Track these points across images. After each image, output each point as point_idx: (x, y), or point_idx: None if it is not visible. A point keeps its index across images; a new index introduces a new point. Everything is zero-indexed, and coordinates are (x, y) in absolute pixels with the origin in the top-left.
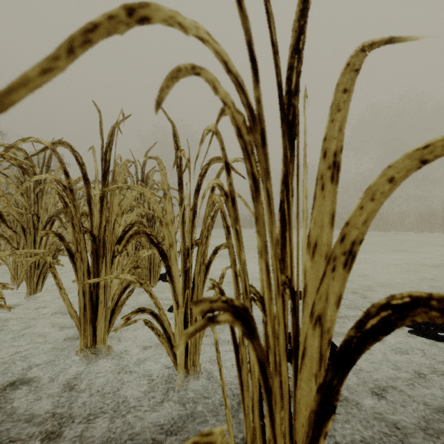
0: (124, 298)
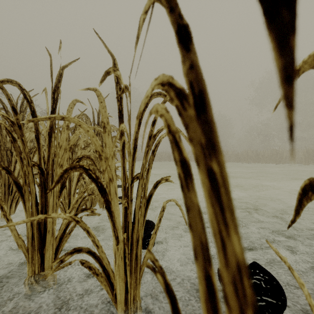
0: (72, 226)
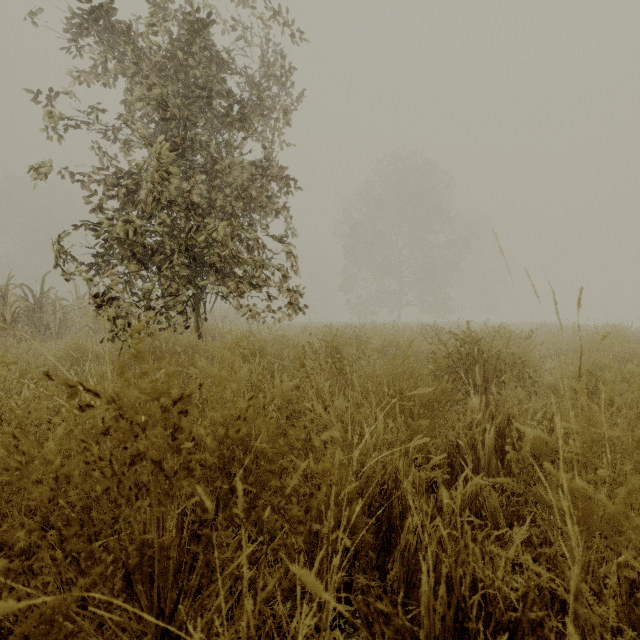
0: None
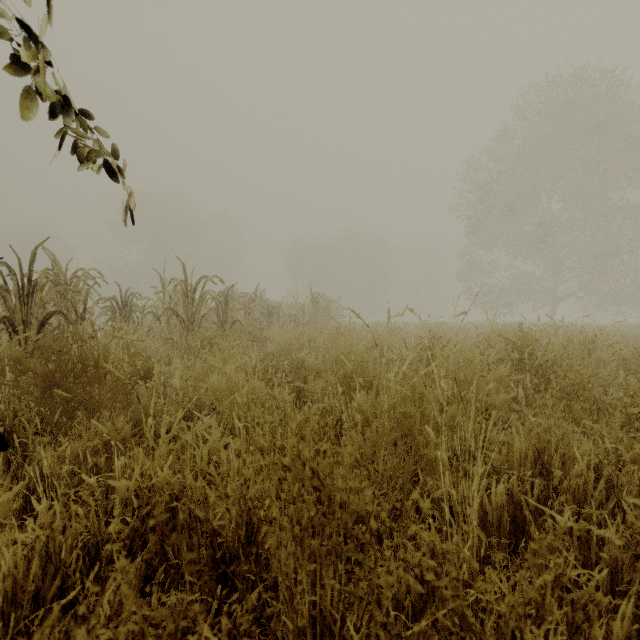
0: None
